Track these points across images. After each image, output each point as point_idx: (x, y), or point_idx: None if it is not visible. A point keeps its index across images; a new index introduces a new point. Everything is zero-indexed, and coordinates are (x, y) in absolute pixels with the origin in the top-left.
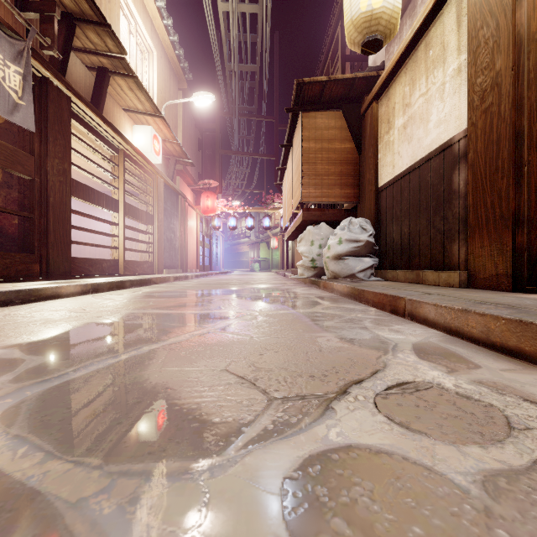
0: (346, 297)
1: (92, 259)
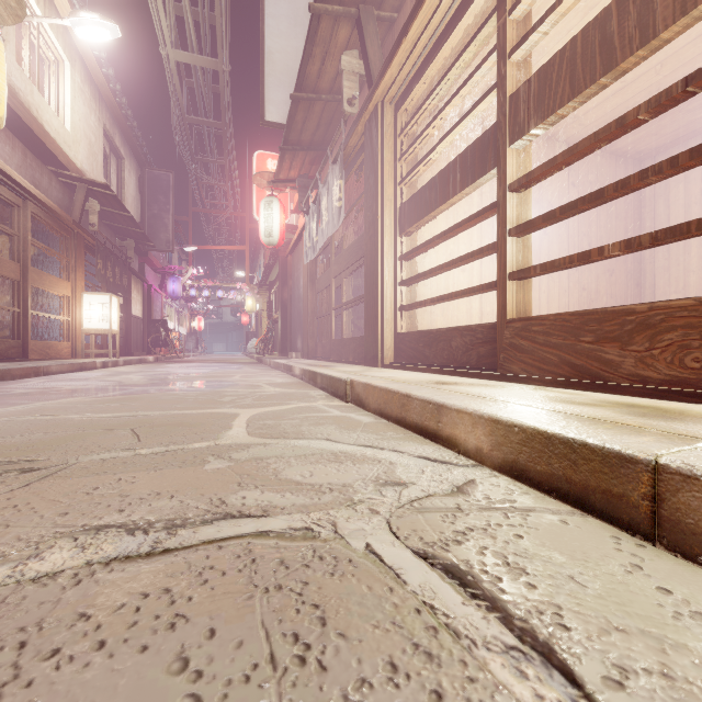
0: None
1: (432, 332)
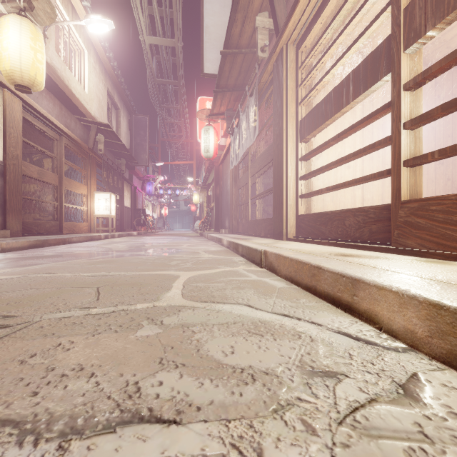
0: (28, 249)
1: (327, 213)
